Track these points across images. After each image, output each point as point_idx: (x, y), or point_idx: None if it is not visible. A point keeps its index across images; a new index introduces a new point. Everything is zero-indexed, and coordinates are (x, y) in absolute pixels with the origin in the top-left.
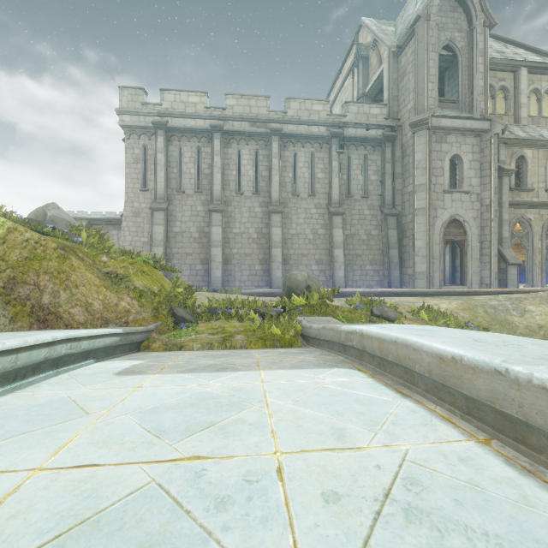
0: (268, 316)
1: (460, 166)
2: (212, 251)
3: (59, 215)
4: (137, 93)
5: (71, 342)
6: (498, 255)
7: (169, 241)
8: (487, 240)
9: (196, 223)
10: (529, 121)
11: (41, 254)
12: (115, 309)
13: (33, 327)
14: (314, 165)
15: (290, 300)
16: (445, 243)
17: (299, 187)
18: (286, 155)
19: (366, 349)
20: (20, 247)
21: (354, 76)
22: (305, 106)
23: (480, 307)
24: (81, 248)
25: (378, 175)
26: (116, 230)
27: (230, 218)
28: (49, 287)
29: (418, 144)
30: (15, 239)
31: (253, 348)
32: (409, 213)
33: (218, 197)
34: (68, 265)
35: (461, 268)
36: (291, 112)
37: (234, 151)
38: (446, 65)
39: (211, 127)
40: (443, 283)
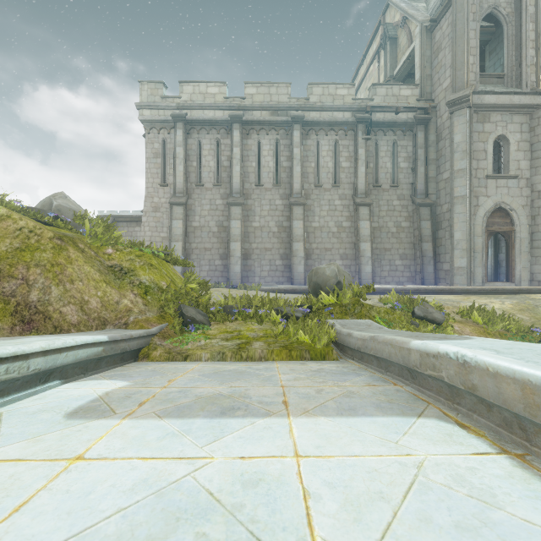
0: (293, 318)
1: (506, 148)
2: (231, 245)
3: (66, 204)
4: (156, 87)
5: (8, 363)
6: None
7: (188, 235)
8: (539, 230)
9: (215, 217)
10: None
11: (34, 244)
12: (115, 308)
13: (15, 329)
14: (338, 154)
15: (318, 298)
16: (488, 235)
17: (322, 178)
18: (308, 144)
19: (477, 393)
20: (12, 236)
21: (380, 60)
22: (328, 91)
23: None
24: (84, 239)
25: (409, 162)
26: (139, 227)
27: (250, 212)
28: (39, 281)
29: (456, 124)
30: (7, 227)
31: (275, 360)
32: (445, 202)
33: (238, 190)
34: (65, 256)
35: (508, 263)
36: (314, 98)
37: (253, 142)
38: (487, 38)
39: (230, 117)
40: (486, 280)
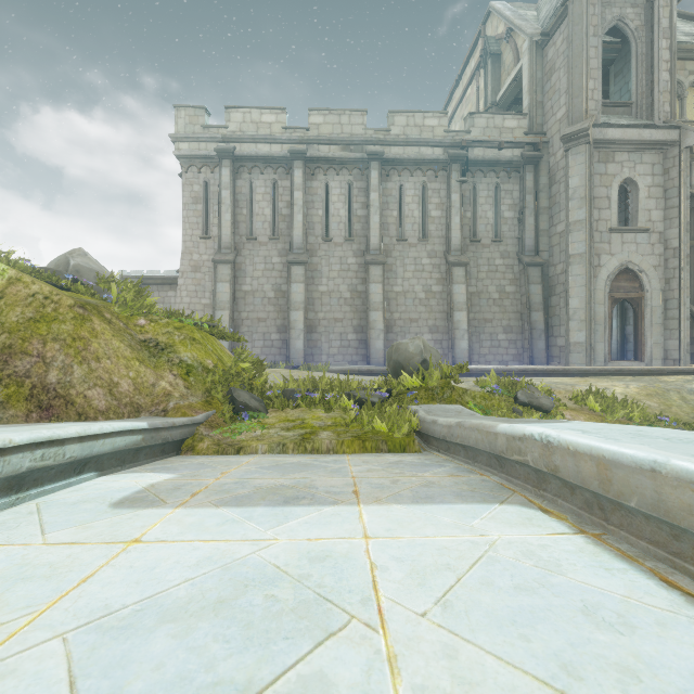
0: (368, 403)
1: (634, 194)
2: (292, 315)
3: (86, 264)
4: (197, 114)
5: (44, 448)
6: (690, 319)
7: (237, 302)
8: (675, 297)
9: (271, 279)
10: None
11: (51, 314)
12: (151, 391)
13: (32, 416)
14: (427, 200)
15: (399, 380)
16: (612, 302)
17: (406, 230)
18: (389, 187)
19: (559, 474)
20: (24, 303)
21: (479, 82)
22: (414, 121)
23: (674, 393)
24: (110, 307)
25: (515, 211)
26: (174, 291)
27: (315, 272)
28: (58, 359)
29: (573, 165)
30: (18, 293)
31: (345, 453)
32: (560, 262)
33: (300, 245)
34: (88, 328)
35: (636, 337)
36: (396, 130)
37: (320, 185)
38: (612, 56)
39: (290, 153)
40: (610, 358)
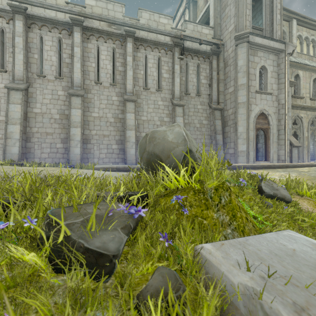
0: None
1: (265, 75)
2: (71, 131)
3: None
4: None
5: None
6: None
7: (29, 120)
8: (283, 128)
9: (57, 105)
10: (296, 55)
11: None
12: None
13: None
14: (161, 67)
15: (157, 178)
16: (256, 130)
17: (149, 83)
18: (138, 56)
19: None
20: None
21: (185, 18)
22: (154, 18)
23: None
24: None
25: (207, 80)
26: None
27: (90, 104)
28: None
29: (240, 53)
30: None
31: None
32: (230, 108)
33: (78, 84)
34: None
35: (266, 148)
36: (143, 21)
37: (93, 46)
38: None
39: (70, 19)
40: (255, 160)
